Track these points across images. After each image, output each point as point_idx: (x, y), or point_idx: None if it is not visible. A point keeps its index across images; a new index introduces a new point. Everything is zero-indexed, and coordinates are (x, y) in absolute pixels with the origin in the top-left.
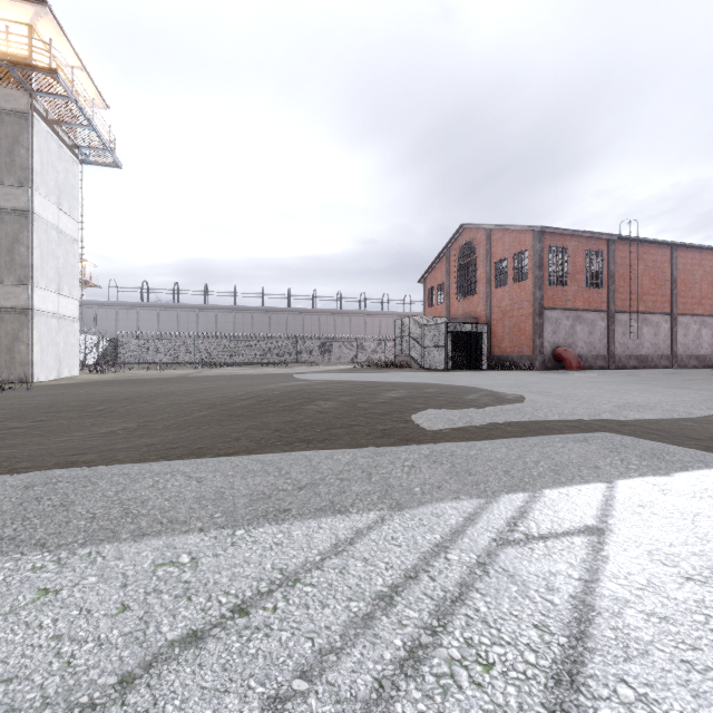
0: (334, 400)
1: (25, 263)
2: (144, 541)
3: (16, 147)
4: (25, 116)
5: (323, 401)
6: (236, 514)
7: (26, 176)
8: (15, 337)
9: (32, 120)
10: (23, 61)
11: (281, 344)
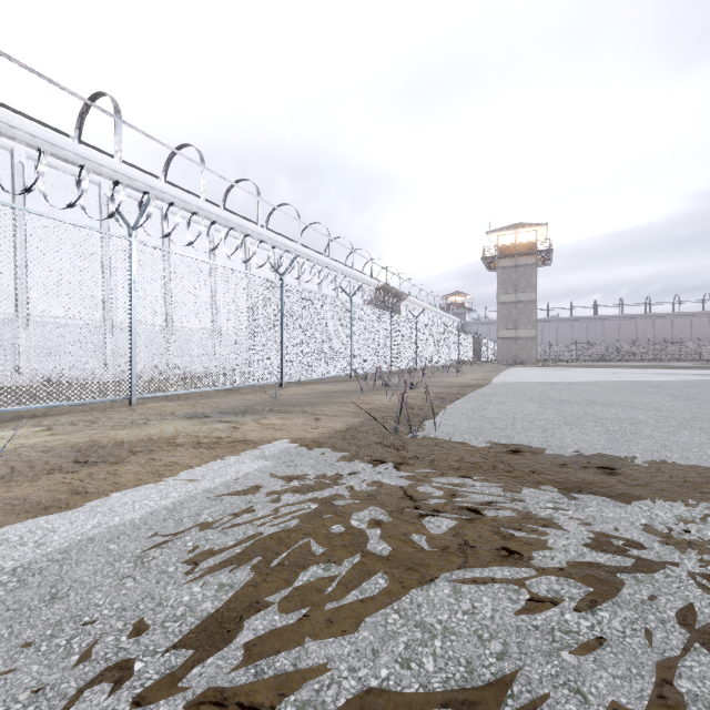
0: (706, 367)
1: (534, 320)
2: (696, 370)
3: (531, 277)
4: (534, 265)
5: (702, 367)
6: (704, 370)
7: (534, 287)
8: (530, 348)
9: (536, 266)
10: (533, 244)
11: (619, 346)
